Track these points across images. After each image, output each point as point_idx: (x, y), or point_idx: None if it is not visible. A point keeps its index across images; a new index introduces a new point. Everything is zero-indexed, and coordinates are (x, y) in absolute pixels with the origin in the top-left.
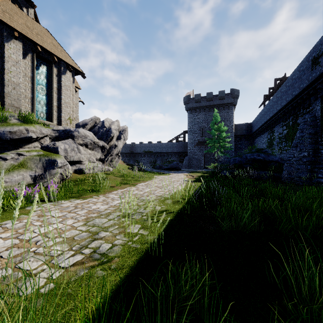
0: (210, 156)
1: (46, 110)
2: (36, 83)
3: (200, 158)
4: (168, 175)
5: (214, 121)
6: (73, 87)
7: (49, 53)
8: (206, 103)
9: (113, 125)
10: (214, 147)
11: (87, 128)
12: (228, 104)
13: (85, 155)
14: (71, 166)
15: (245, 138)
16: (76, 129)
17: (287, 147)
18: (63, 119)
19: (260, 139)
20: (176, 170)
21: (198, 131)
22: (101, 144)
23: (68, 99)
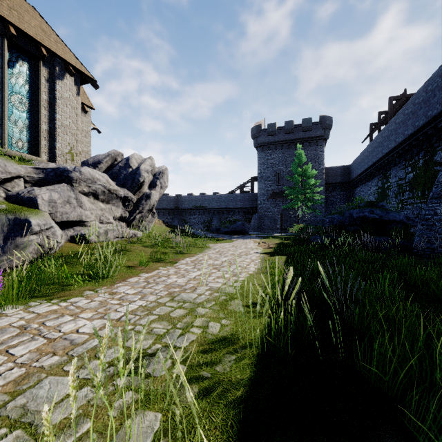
0: (289, 213)
1: (28, 137)
2: (9, 90)
3: (275, 216)
4: (230, 243)
5: (297, 162)
6: (78, 101)
7: (32, 42)
8: (284, 136)
9: (143, 164)
10: (298, 200)
11: (101, 169)
12: (317, 138)
13: (92, 212)
14: (65, 230)
15: (340, 187)
16: (76, 167)
17: (414, 199)
18: (59, 152)
19: (364, 188)
20: (241, 234)
21: (272, 178)
22: (122, 193)
23: (69, 121)
